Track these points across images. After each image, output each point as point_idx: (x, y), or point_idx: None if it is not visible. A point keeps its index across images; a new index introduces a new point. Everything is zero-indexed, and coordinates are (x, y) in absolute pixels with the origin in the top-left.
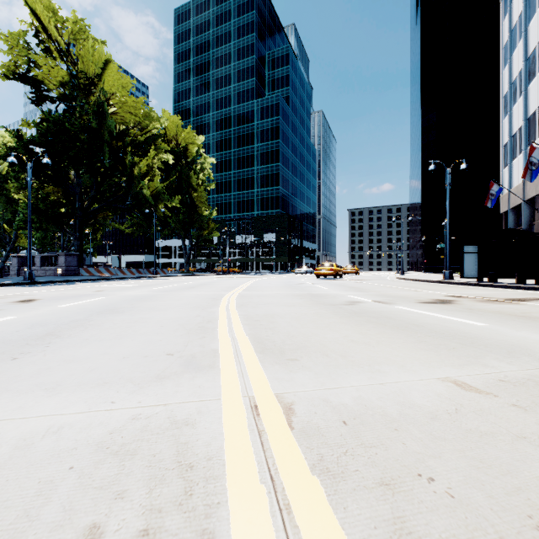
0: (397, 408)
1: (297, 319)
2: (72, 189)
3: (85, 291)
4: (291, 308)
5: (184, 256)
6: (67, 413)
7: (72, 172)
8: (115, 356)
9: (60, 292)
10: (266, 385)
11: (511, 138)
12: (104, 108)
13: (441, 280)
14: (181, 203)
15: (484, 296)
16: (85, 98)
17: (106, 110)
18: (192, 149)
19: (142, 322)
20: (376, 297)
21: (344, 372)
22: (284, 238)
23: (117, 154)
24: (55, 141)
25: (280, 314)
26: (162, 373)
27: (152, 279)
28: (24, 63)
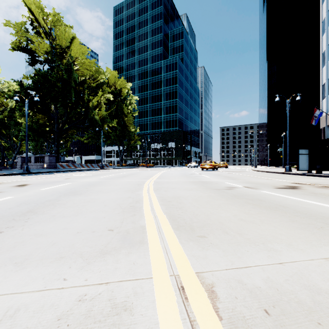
0: (307, 293)
1: (197, 200)
2: (53, 116)
3: (59, 179)
4: (191, 192)
5: (119, 156)
6: (26, 292)
7: (53, 106)
8: (72, 231)
9: (43, 179)
10: (187, 263)
11: (328, 80)
12: (71, 66)
13: (284, 172)
14: (117, 124)
15: (318, 183)
16: (60, 61)
17: (72, 68)
18: (124, 91)
19: (92, 202)
20: (245, 184)
21: (245, 250)
22: (180, 145)
23: (79, 94)
24: (42, 87)
25: (184, 196)
26: (105, 248)
27: (100, 170)
28: (24, 41)
